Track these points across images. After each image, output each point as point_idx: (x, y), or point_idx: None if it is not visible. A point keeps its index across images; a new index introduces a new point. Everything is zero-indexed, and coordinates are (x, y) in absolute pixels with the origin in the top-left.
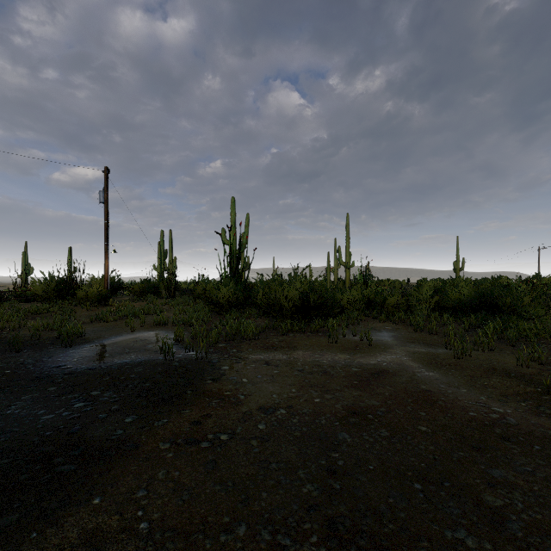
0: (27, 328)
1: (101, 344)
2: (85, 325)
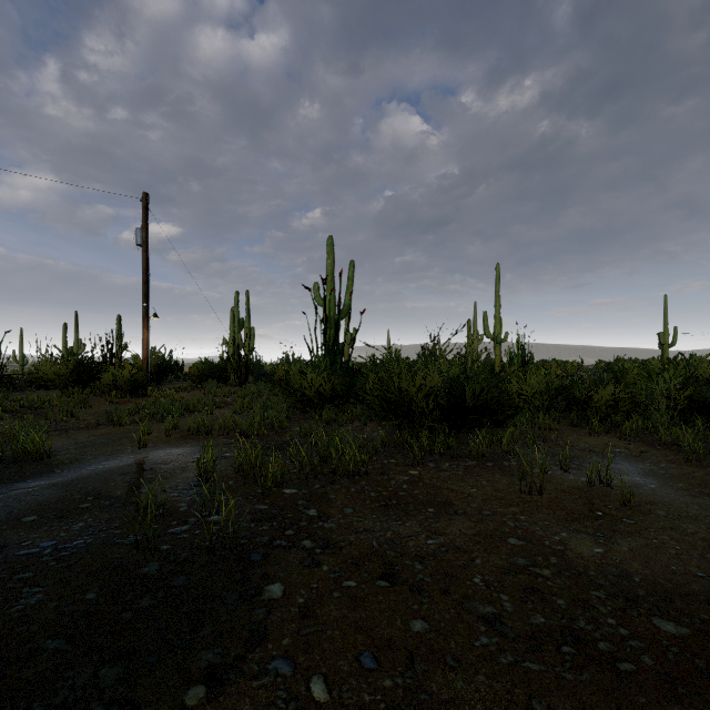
0: None
1: (56, 481)
2: (82, 432)
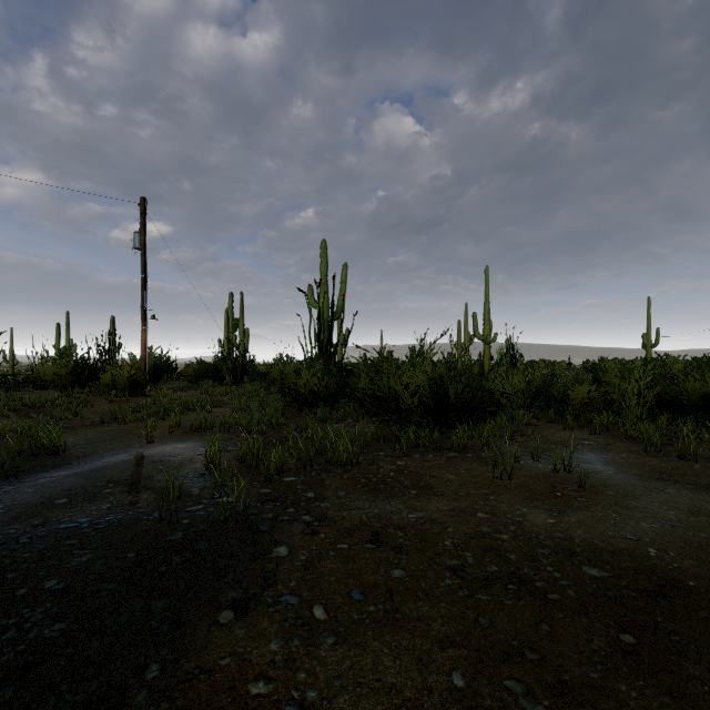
0: None
1: (76, 471)
2: (88, 429)
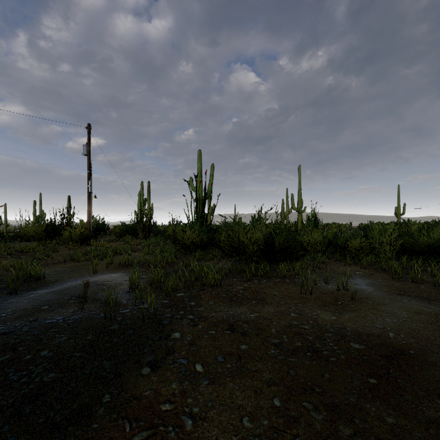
0: (2, 267)
1: (52, 290)
2: (56, 265)
